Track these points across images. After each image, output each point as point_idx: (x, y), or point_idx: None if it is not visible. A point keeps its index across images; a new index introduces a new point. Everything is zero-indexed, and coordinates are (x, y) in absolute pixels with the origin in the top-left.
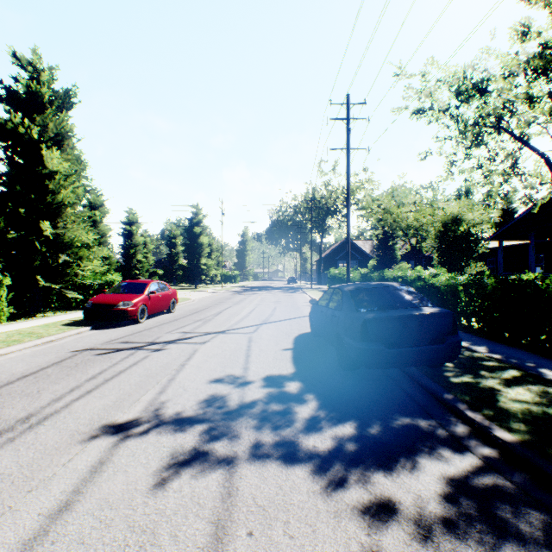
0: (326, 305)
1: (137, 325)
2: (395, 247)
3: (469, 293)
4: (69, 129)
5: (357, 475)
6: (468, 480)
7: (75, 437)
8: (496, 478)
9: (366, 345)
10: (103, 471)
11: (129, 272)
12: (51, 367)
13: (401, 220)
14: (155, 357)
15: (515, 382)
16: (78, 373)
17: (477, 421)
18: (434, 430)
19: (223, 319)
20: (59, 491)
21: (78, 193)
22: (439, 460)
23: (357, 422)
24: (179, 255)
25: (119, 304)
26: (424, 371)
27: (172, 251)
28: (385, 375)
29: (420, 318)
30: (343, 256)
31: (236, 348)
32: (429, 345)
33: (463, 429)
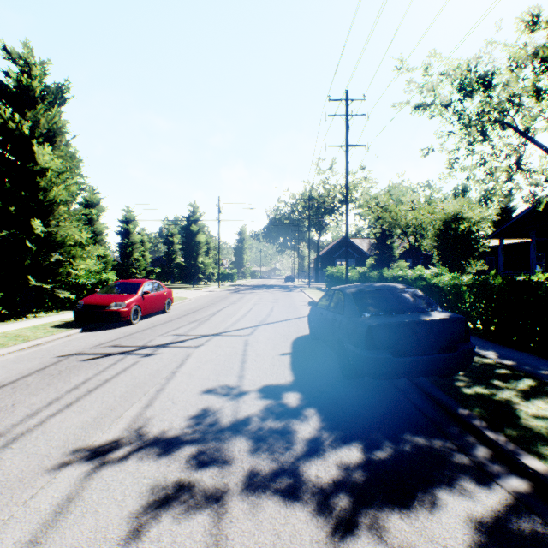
0: (326, 308)
1: (130, 327)
2: (393, 246)
3: (474, 294)
4: (61, 125)
5: (369, 517)
6: (501, 525)
7: (44, 465)
8: (533, 521)
9: (372, 353)
10: (70, 512)
11: (126, 270)
12: (32, 375)
13: (400, 218)
14: (145, 363)
15: (533, 394)
16: (59, 383)
17: (500, 444)
18: (451, 455)
19: (219, 320)
20: (13, 541)
21: (72, 191)
22: (462, 495)
23: (364, 443)
24: (177, 254)
25: (111, 305)
26: (433, 380)
27: (170, 249)
28: (390, 385)
29: (430, 324)
30: (341, 254)
31: (231, 353)
32: (440, 353)
33: (484, 452)
